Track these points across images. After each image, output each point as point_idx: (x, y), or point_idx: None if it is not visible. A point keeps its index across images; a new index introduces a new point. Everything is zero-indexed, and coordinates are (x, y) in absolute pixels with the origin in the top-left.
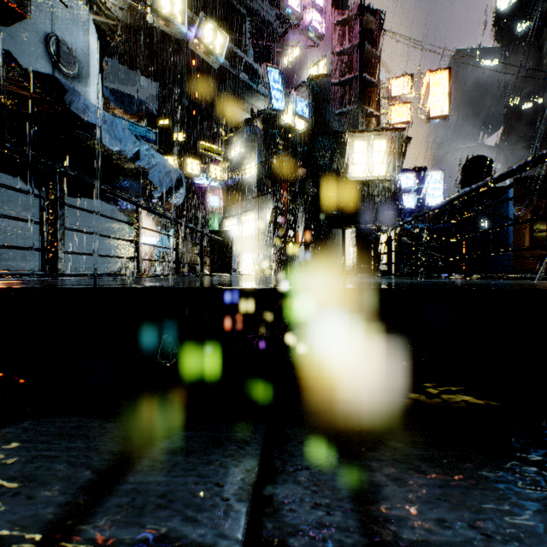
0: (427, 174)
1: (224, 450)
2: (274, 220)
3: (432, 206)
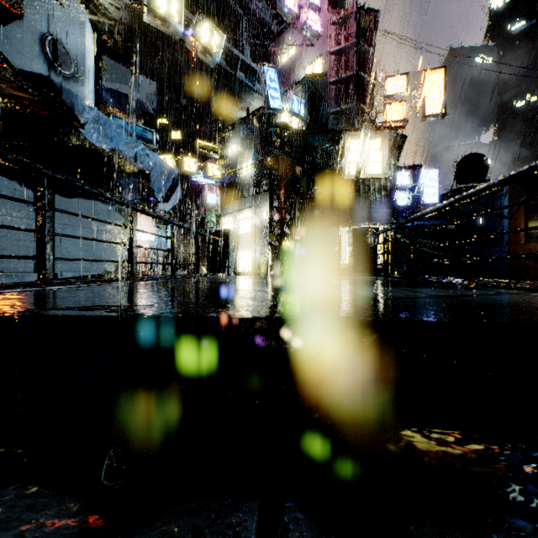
0: (423, 172)
1: None
2: (271, 218)
3: (432, 208)
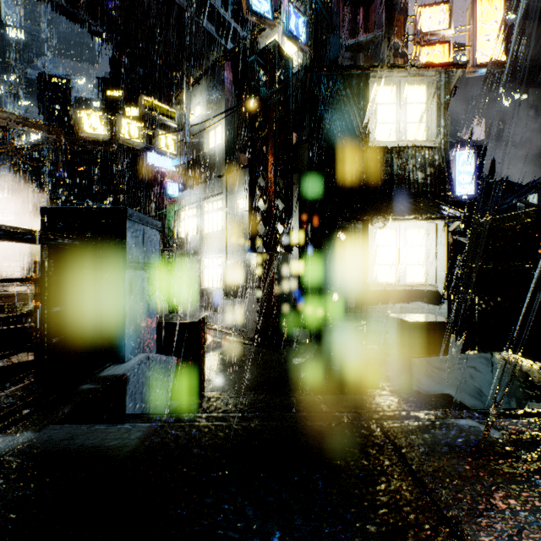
0: (454, 153)
1: None
2: (252, 205)
3: None
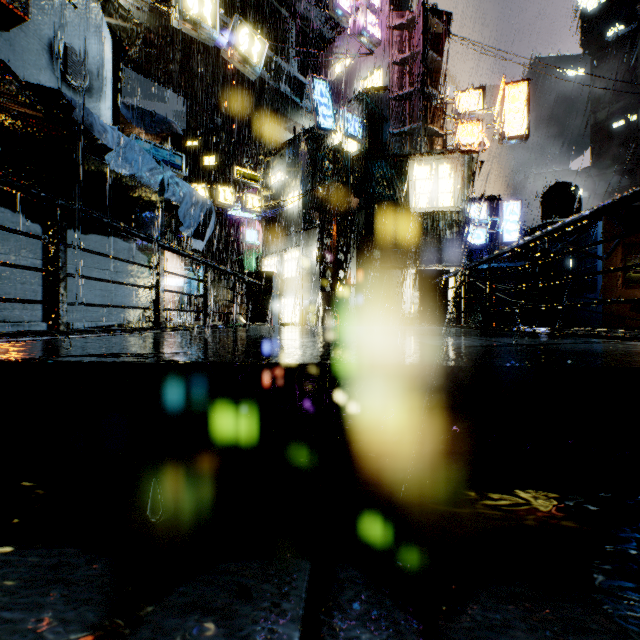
0: (502, 205)
1: (253, 610)
2: (322, 258)
3: (511, 245)
